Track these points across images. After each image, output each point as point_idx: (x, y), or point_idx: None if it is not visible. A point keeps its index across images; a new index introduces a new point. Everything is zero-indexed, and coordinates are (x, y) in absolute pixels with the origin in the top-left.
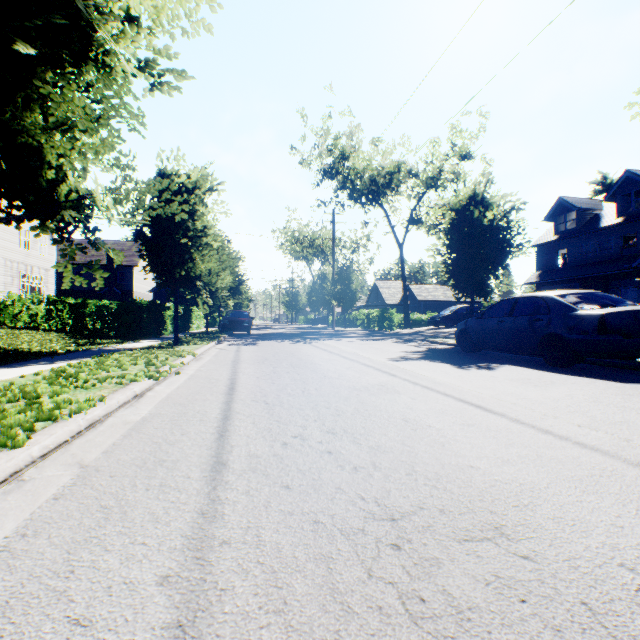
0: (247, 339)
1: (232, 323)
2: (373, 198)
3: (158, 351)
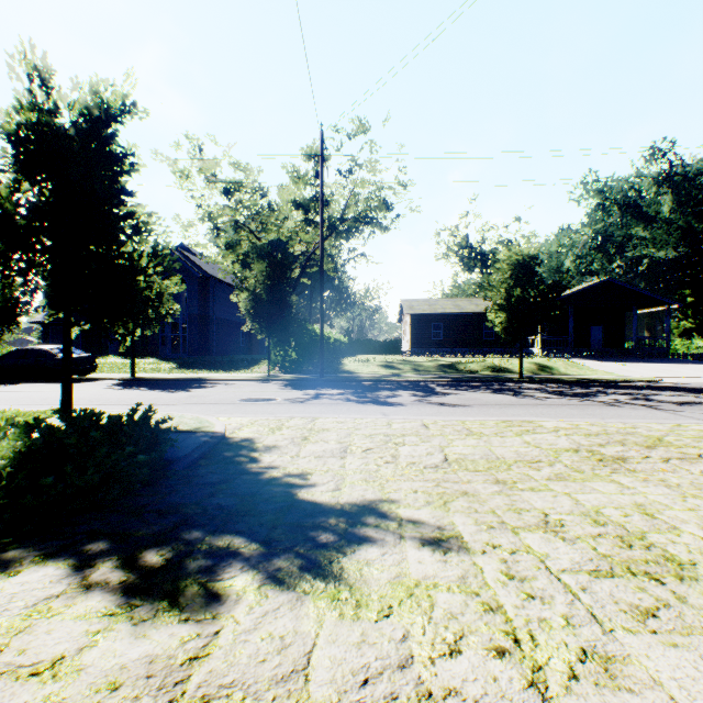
0: None
1: None
2: None
3: None
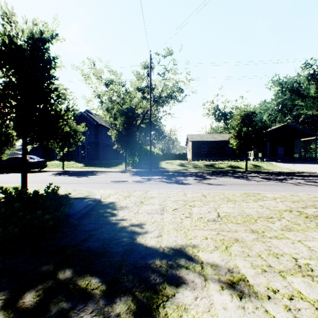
0: None
1: None
2: None
3: None
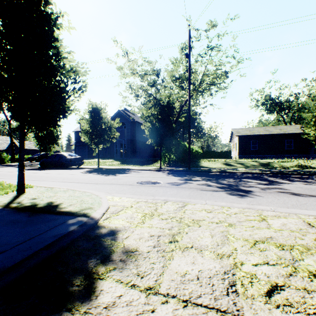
0: None
1: None
2: None
3: None
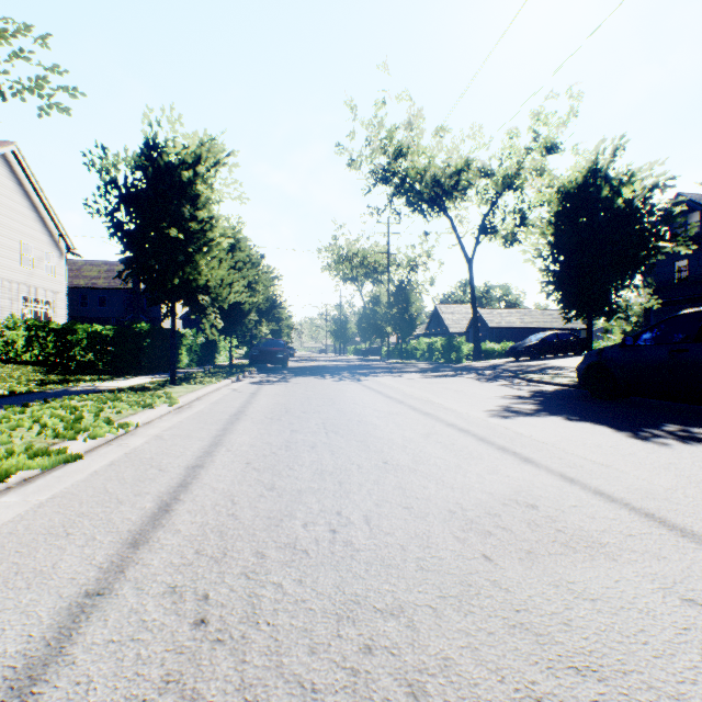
0: (278, 374)
1: (263, 354)
2: (436, 203)
3: (128, 395)
